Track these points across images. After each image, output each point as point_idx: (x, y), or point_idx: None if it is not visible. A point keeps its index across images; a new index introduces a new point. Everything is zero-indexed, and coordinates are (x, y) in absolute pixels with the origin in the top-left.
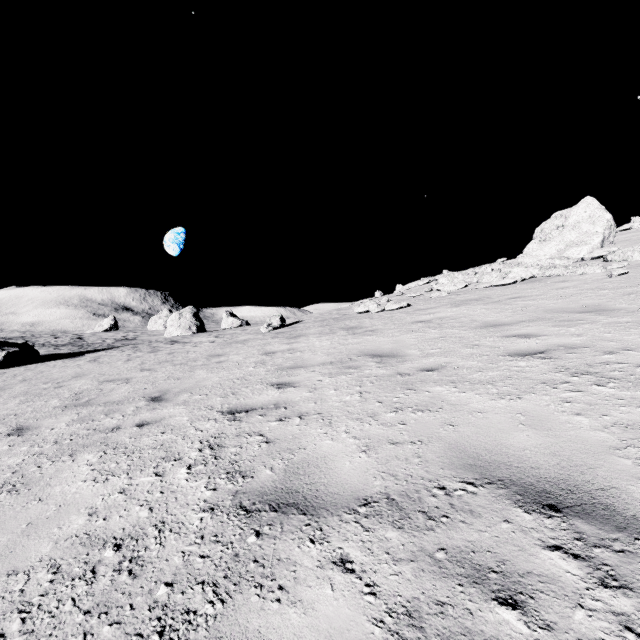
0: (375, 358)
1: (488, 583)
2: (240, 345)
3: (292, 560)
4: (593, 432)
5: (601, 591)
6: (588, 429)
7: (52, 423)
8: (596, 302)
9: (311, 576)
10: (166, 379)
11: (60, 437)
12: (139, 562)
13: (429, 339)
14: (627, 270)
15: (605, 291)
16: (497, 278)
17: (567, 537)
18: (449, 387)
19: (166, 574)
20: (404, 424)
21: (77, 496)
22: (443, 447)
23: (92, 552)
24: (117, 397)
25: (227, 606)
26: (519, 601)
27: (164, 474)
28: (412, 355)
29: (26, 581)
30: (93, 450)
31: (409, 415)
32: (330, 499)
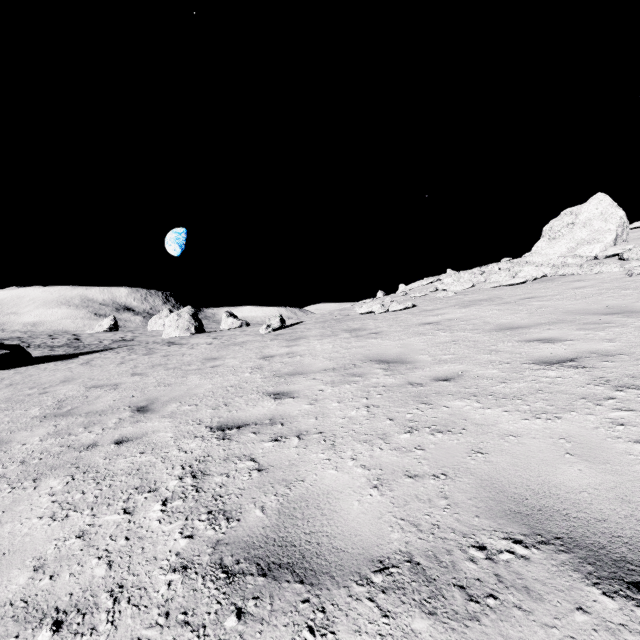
0: (382, 364)
1: None
2: (237, 348)
3: None
4: None
5: None
6: None
7: (25, 437)
8: (621, 303)
9: None
10: (156, 385)
11: (29, 455)
12: None
13: (440, 343)
14: None
15: (628, 291)
16: (506, 277)
17: None
18: (470, 401)
19: None
20: (422, 450)
21: (27, 540)
22: (474, 484)
23: (23, 633)
24: (101, 406)
25: None
26: None
27: (134, 511)
28: (423, 361)
29: None
30: (60, 474)
31: (427, 437)
32: (335, 559)
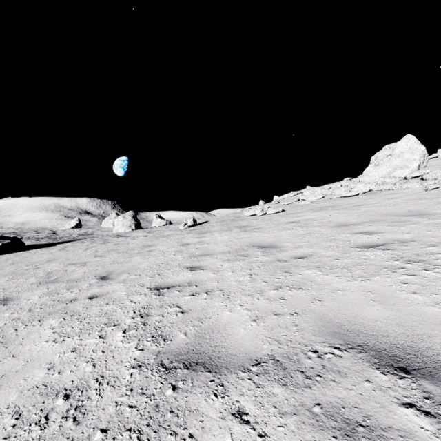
0: (260, 248)
1: (357, 436)
2: (165, 238)
3: (200, 411)
4: (427, 307)
5: None
6: (423, 305)
7: (29, 295)
8: (418, 208)
9: (215, 426)
10: (112, 263)
11: (33, 306)
12: (82, 410)
13: (299, 235)
14: (438, 186)
15: (423, 200)
16: (345, 191)
17: (418, 396)
18: (315, 271)
19: (102, 421)
20: (283, 299)
21: (40, 353)
22: (314, 318)
23: (47, 401)
24: (76, 276)
25: None
26: None
27: (106, 337)
28: (287, 246)
29: None
30: (56, 317)
31: (287, 292)
32: (229, 359)
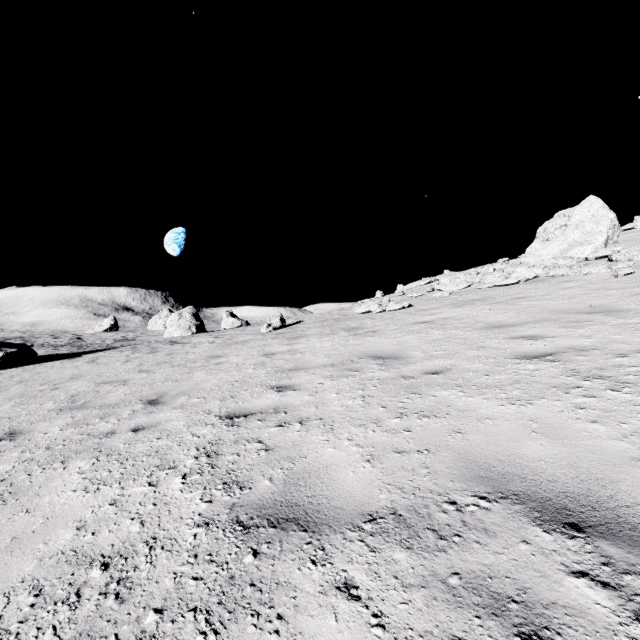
0: (377, 360)
1: (509, 615)
2: (240, 346)
3: (292, 584)
4: (612, 441)
5: (637, 627)
6: (606, 438)
7: (46, 427)
8: (603, 302)
9: (313, 603)
10: (164, 381)
11: (53, 442)
12: (127, 584)
13: (432, 340)
14: (633, 270)
15: (612, 291)
16: (500, 278)
17: (593, 561)
18: (455, 391)
19: (156, 599)
20: (410, 431)
21: (66, 507)
22: (452, 457)
23: (78, 572)
24: (113, 400)
25: (221, 638)
26: (545, 638)
27: (158, 484)
28: (415, 357)
29: (5, 605)
30: (86, 457)
31: (415, 421)
32: (333, 514)
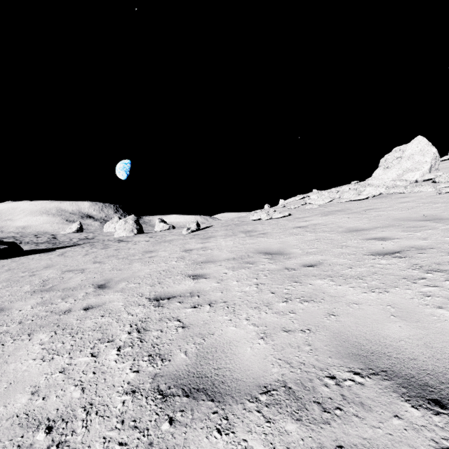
0: (267, 255)
1: None
2: (167, 244)
3: None
4: None
5: None
6: None
7: (21, 305)
8: (432, 213)
9: None
10: (111, 270)
11: (24, 318)
12: (65, 448)
13: (307, 241)
14: None
15: (438, 204)
16: (354, 195)
17: None
18: (327, 281)
19: None
20: (294, 313)
21: (26, 374)
22: (329, 336)
23: (26, 434)
24: (73, 284)
25: None
26: None
27: (98, 355)
28: (295, 253)
29: None
30: (47, 330)
31: (297, 305)
32: (235, 385)
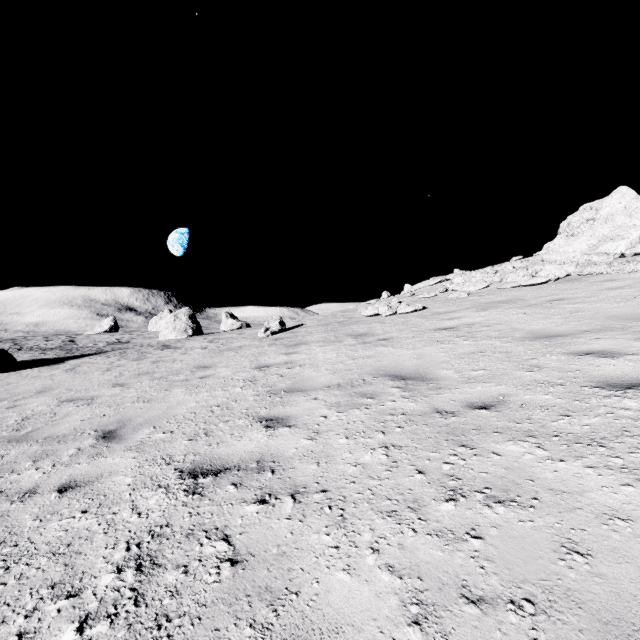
0: (397, 381)
1: None
2: (232, 354)
3: None
4: None
5: None
6: None
7: None
8: None
9: None
10: (135, 401)
11: None
12: None
13: (464, 354)
14: None
15: None
16: (526, 277)
17: None
18: (529, 446)
19: None
20: (479, 538)
21: None
22: (593, 633)
23: None
24: (65, 428)
25: None
26: None
27: None
28: (448, 379)
29: None
30: None
31: (482, 512)
32: None
